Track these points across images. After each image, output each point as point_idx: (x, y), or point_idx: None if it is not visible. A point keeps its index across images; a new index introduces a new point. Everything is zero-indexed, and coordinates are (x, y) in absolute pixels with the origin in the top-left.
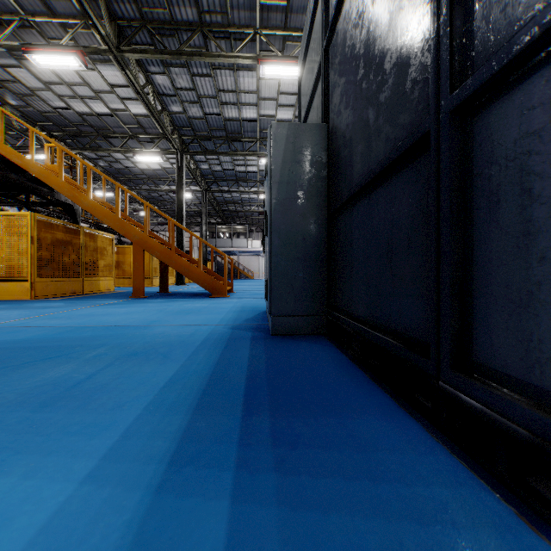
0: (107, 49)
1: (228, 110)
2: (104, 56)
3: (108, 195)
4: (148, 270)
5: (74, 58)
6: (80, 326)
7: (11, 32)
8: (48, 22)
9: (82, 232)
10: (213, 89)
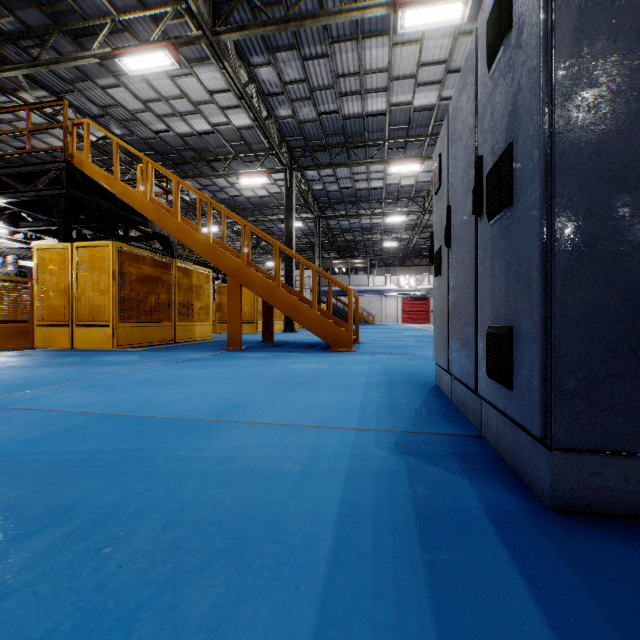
0: (201, 36)
1: (348, 104)
2: (201, 53)
3: (214, 232)
4: (252, 314)
5: (165, 54)
6: (101, 414)
7: (103, 38)
8: (139, 18)
9: (173, 266)
10: (329, 76)
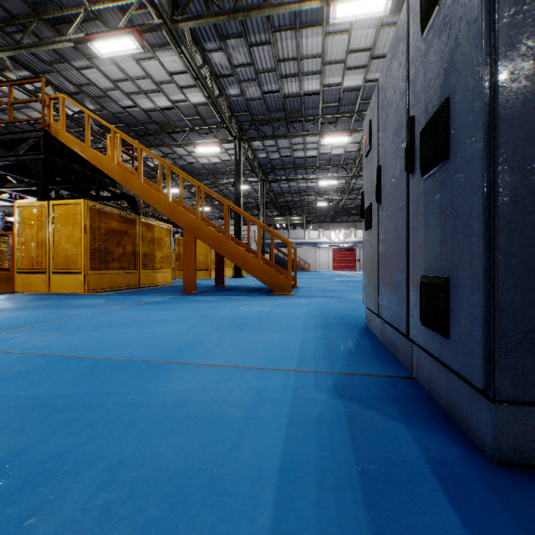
0: (161, 24)
1: (288, 85)
2: (162, 40)
3: (175, 193)
4: (206, 262)
5: (130, 40)
6: (60, 356)
7: (77, 25)
8: (108, 9)
9: (138, 221)
10: (271, 61)
